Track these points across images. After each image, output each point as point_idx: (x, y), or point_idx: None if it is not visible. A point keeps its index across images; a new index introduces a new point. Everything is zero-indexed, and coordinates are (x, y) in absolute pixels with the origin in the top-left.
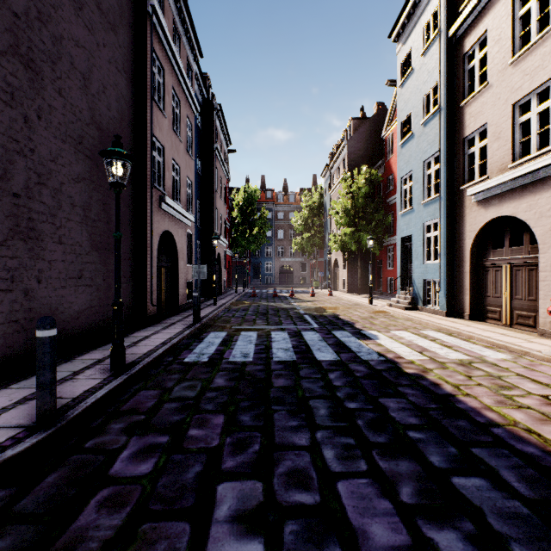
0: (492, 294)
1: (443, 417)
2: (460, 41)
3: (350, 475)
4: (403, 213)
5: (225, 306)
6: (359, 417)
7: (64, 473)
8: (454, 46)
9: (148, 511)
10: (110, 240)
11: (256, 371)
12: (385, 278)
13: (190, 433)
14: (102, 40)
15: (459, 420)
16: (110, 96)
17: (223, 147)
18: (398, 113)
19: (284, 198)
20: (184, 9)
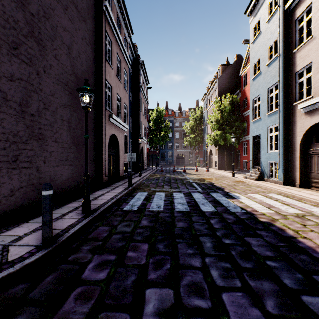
0: (315, 171)
1: (290, 252)
2: (292, 12)
3: (230, 289)
4: (254, 121)
5: (145, 177)
6: (232, 250)
7: (56, 276)
8: (288, 15)
9: (104, 304)
10: (82, 139)
11: (166, 217)
12: (241, 161)
13: (128, 254)
14: (78, 26)
15: (301, 255)
16: (82, 58)
17: (144, 85)
18: (250, 59)
19: (179, 114)
20: (123, 7)
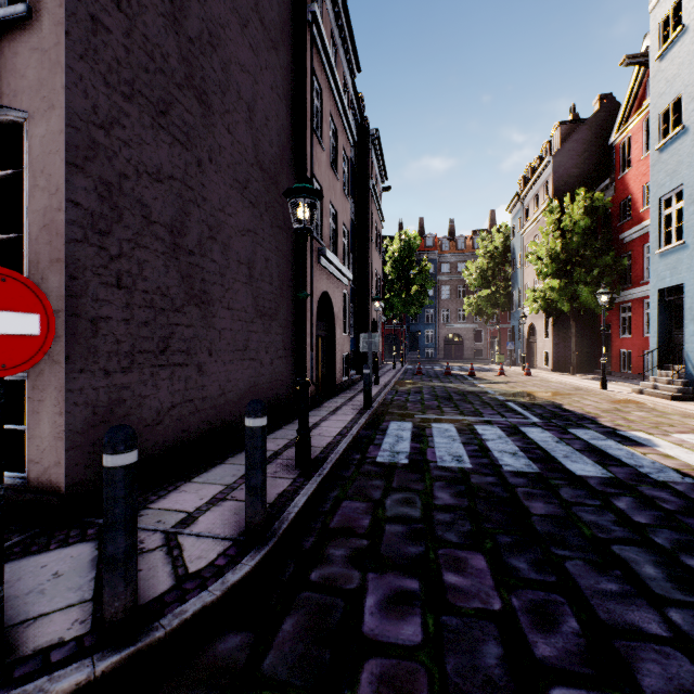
0: None
1: None
2: None
3: None
4: (663, 252)
5: (390, 386)
6: None
7: (302, 620)
8: None
9: None
10: (272, 304)
11: (489, 485)
12: (615, 351)
13: (447, 579)
14: (264, 61)
15: None
16: (272, 130)
17: (378, 184)
18: (652, 100)
19: (450, 245)
20: (342, 14)
